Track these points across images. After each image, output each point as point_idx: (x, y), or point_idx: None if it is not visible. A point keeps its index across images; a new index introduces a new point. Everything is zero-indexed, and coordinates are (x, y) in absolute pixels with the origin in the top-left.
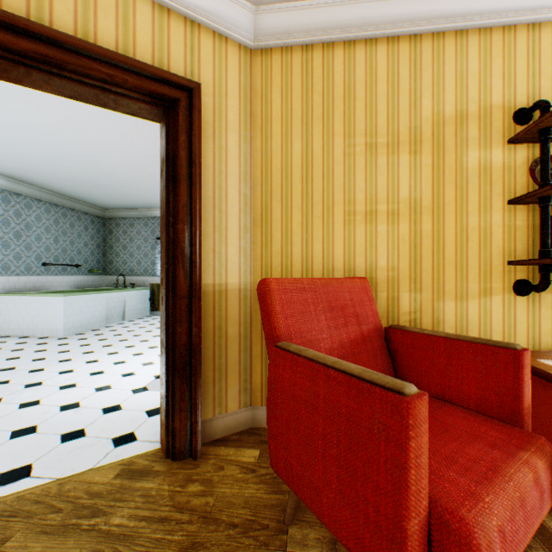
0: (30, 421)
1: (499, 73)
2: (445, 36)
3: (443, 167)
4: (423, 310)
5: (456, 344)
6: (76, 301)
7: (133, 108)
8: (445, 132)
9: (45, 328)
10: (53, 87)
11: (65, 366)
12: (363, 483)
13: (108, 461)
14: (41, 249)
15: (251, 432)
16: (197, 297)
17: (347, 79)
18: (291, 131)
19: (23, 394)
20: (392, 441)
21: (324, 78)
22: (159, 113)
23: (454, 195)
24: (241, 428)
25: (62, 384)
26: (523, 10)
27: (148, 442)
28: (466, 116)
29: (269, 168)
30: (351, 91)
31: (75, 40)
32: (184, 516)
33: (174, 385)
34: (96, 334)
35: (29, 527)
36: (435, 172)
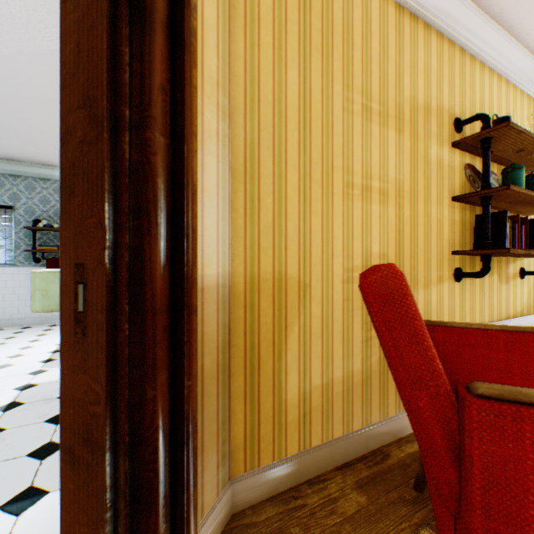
0: None
1: (447, 80)
2: (418, 22)
3: (417, 154)
4: None
5: (520, 337)
6: None
7: None
8: (418, 119)
9: None
10: None
11: None
12: None
13: None
14: None
15: (240, 528)
16: (191, 307)
17: (345, 15)
18: (286, 50)
19: None
20: None
21: None
22: None
23: (423, 184)
24: (220, 529)
25: None
26: (461, 32)
27: None
28: (430, 109)
29: (256, 93)
30: (349, 33)
31: None
32: None
33: None
34: None
35: None
36: (412, 157)
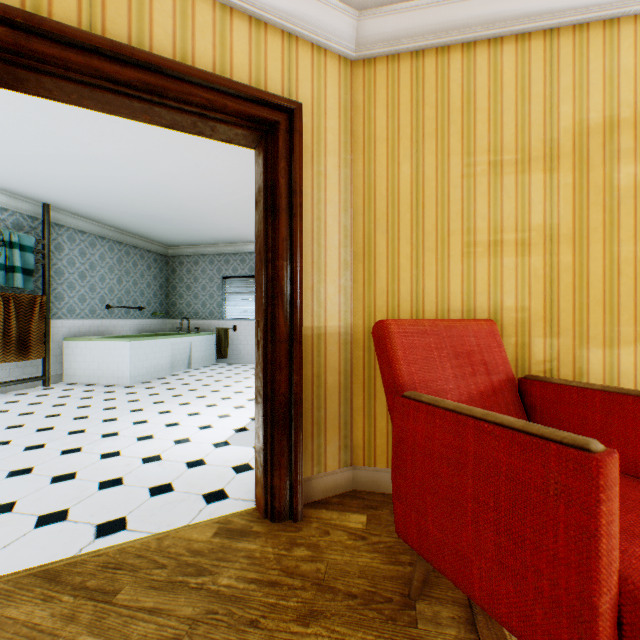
0: (115, 472)
1: None
2: (590, 28)
3: (587, 186)
4: (560, 359)
5: (618, 399)
6: (142, 346)
7: (229, 134)
8: (590, 144)
9: (111, 375)
10: (151, 117)
11: (138, 416)
12: (533, 552)
13: (203, 518)
14: (105, 291)
15: (353, 495)
16: (298, 341)
17: (465, 88)
18: (399, 151)
19: (102, 444)
20: (576, 504)
21: (438, 87)
22: (255, 138)
23: (601, 219)
24: (340, 490)
25: (139, 435)
26: None
27: (241, 500)
28: (617, 123)
29: (372, 195)
30: (470, 102)
31: (177, 66)
32: (295, 581)
33: (273, 439)
34: (162, 382)
35: (137, 581)
36: (576, 192)
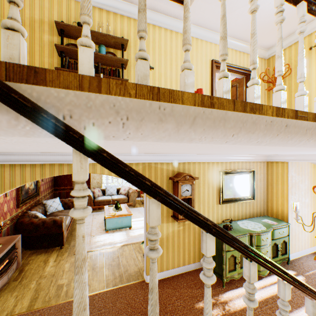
0: None
1: (57, 11)
2: None
3: (35, 38)
4: None
5: None
6: None
7: None
8: (36, 25)
9: None
10: None
11: None
12: None
13: None
14: None
15: None
16: None
17: None
18: None
19: None
20: None
21: None
22: None
23: (39, 49)
24: None
25: None
26: None
27: None
28: (44, 22)
29: None
30: None
31: None
32: None
33: None
34: None
35: None
36: (31, 39)
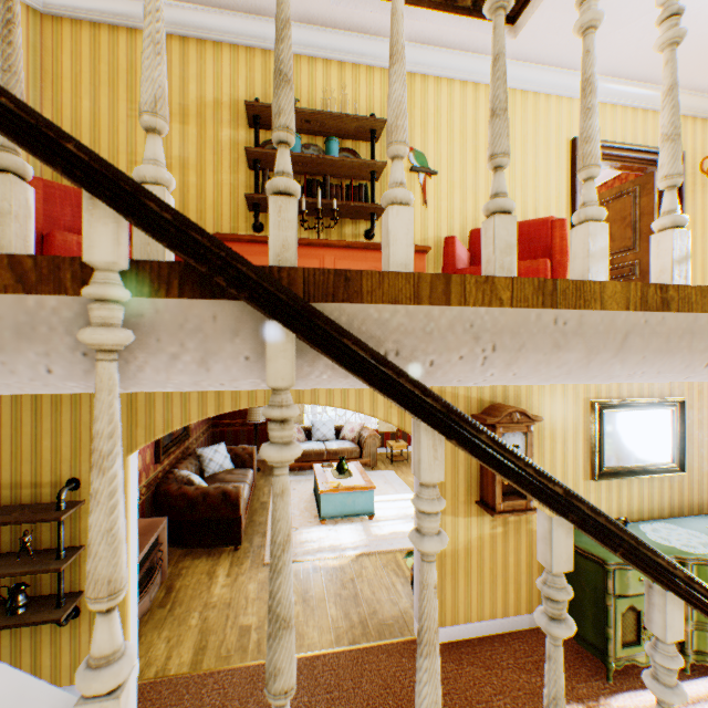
0: None
1: (245, 79)
2: (207, 44)
3: (206, 138)
4: None
5: None
6: None
7: None
8: (207, 113)
9: None
10: None
11: None
12: None
13: None
14: None
15: None
16: None
17: (131, 58)
18: (82, 90)
19: None
20: None
21: (111, 53)
22: None
23: (213, 159)
24: None
25: None
26: (256, 39)
27: None
28: (222, 104)
29: (61, 117)
30: (134, 68)
31: None
32: None
33: None
34: None
35: None
36: (200, 140)
